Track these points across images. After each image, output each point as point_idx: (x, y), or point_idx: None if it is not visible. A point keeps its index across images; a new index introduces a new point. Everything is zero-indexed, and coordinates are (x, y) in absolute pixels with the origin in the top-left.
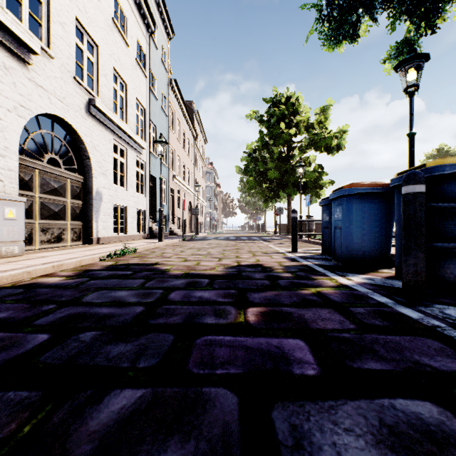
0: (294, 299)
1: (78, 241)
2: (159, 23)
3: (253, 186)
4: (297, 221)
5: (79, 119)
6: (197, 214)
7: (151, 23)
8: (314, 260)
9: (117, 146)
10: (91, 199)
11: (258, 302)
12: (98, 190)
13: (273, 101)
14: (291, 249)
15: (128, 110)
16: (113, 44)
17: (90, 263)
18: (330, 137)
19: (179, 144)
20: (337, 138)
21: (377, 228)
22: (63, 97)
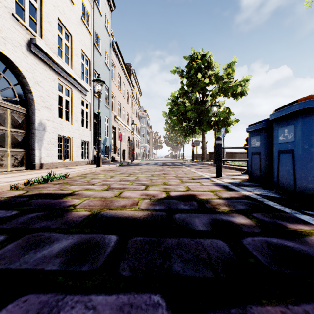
0: None
1: (19, 166)
2: None
3: (176, 124)
4: (222, 147)
5: (19, 54)
6: (133, 145)
7: None
8: (250, 188)
9: (63, 86)
10: (34, 129)
11: None
12: (41, 121)
13: (191, 58)
14: (216, 175)
15: (73, 58)
16: None
17: None
18: (236, 85)
19: (120, 93)
20: (241, 86)
21: None
22: None
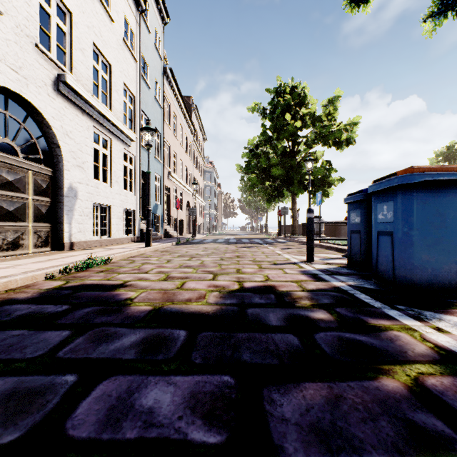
0: (388, 431)
1: (44, 247)
2: (153, 4)
3: (255, 184)
4: (314, 222)
5: (43, 97)
6: (195, 214)
7: (141, 0)
8: (345, 277)
9: (99, 135)
10: (62, 196)
11: (300, 453)
12: (72, 185)
13: (277, 91)
14: (306, 258)
15: (113, 95)
16: (93, 15)
17: (26, 284)
18: (340, 130)
19: (176, 140)
20: (347, 131)
21: (454, 235)
22: (18, 67)
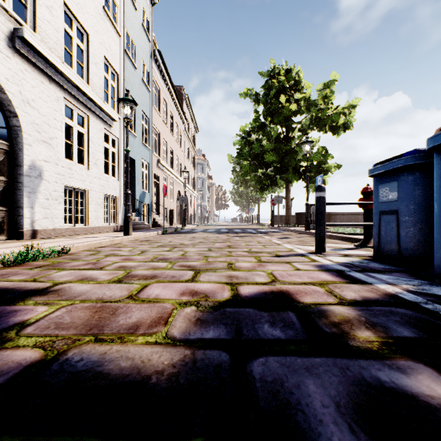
0: None
1: None
2: None
3: (247, 171)
4: (325, 203)
5: None
6: (184, 203)
7: None
8: (389, 276)
9: (73, 110)
10: (21, 174)
11: None
12: (35, 163)
13: (270, 75)
14: (316, 249)
15: (91, 68)
16: None
17: None
18: (337, 114)
19: (166, 127)
20: (345, 115)
21: None
22: None
